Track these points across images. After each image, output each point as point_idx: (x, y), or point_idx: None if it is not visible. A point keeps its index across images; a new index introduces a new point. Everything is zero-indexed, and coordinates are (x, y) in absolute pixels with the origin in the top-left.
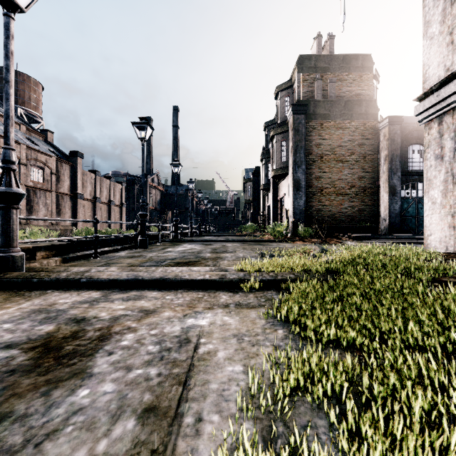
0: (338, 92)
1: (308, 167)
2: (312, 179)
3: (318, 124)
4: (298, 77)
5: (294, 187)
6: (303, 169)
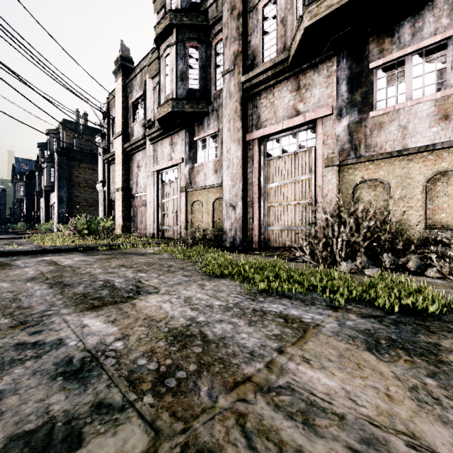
0: (90, 148)
1: (69, 189)
2: (72, 196)
3: (76, 164)
4: (62, 132)
5: (59, 200)
6: (65, 191)
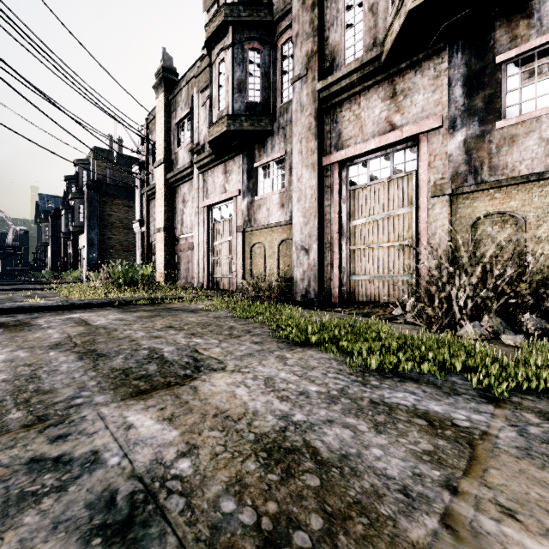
0: (126, 180)
1: (101, 230)
2: (105, 239)
3: (109, 200)
4: (93, 162)
5: (89, 244)
6: (97, 232)
